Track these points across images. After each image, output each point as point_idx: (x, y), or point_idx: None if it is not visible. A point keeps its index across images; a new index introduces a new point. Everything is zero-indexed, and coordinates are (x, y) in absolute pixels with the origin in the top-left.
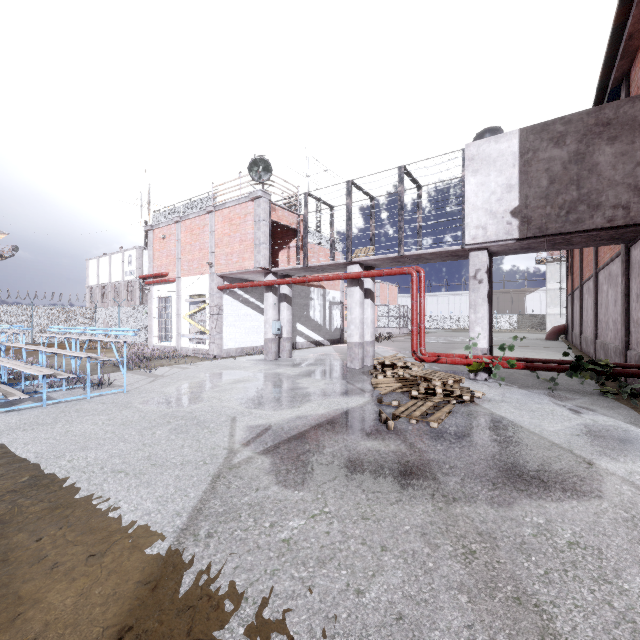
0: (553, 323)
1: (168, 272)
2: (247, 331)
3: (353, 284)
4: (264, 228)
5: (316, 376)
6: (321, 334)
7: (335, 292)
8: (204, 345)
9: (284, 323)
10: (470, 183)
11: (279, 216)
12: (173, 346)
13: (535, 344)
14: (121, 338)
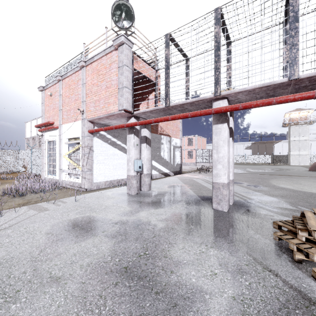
0: (294, 160)
1: (53, 121)
2: (114, 167)
3: (220, 121)
4: (127, 73)
5: (191, 233)
6: (168, 168)
7: (177, 139)
8: (78, 179)
9: (144, 161)
10: None
11: (140, 67)
12: (57, 179)
13: (313, 174)
14: (32, 170)
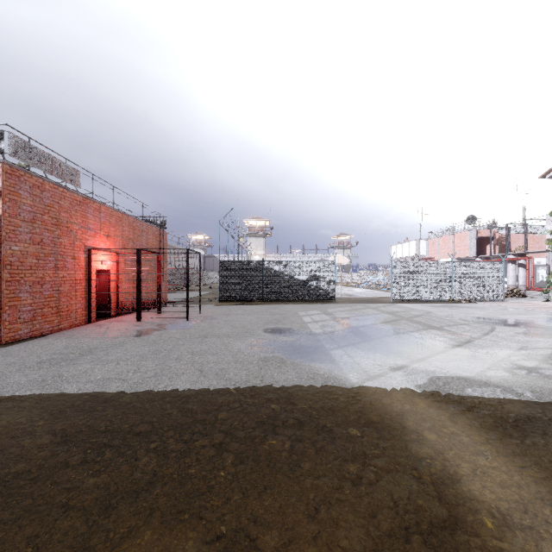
0: None
1: (434, 257)
2: None
3: (509, 262)
4: (473, 241)
5: None
6: None
7: (540, 259)
8: None
9: None
10: (547, 228)
11: (482, 234)
12: None
13: None
14: None
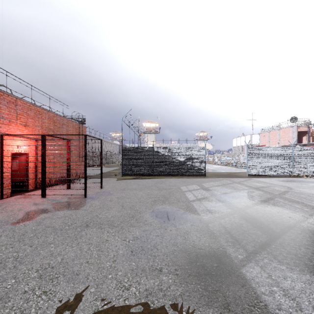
0: None
1: (265, 145)
2: None
3: None
4: (295, 134)
5: None
6: None
7: None
8: None
9: None
10: None
11: (300, 129)
12: None
13: None
14: None
